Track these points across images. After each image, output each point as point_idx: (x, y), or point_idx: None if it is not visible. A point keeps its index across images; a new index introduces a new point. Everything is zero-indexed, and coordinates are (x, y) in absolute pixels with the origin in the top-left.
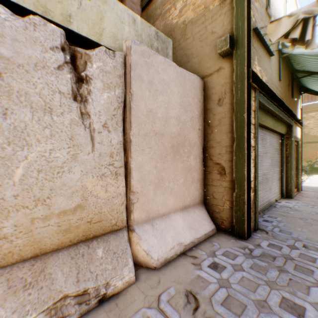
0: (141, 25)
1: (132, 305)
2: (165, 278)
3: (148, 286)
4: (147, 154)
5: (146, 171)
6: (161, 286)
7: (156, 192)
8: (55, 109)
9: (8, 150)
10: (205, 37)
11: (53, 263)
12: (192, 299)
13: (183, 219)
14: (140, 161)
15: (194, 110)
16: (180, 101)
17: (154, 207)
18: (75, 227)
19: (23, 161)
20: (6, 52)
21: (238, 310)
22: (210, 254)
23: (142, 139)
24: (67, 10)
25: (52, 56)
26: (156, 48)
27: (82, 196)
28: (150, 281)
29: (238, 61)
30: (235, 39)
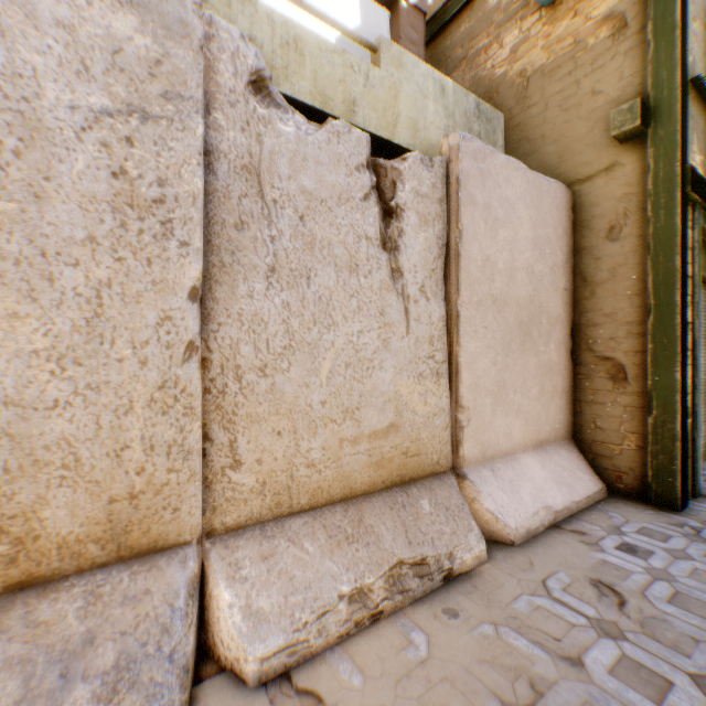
0: (454, 95)
1: (502, 589)
2: (541, 560)
3: (515, 568)
4: (482, 340)
5: (480, 371)
6: (539, 569)
7: (495, 409)
8: (361, 266)
9: (313, 333)
10: (575, 101)
11: (369, 512)
12: (607, 591)
13: (541, 466)
14: (472, 351)
15: (555, 251)
16: (533, 236)
17: (493, 438)
18: (387, 460)
19: (329, 350)
20: (308, 183)
21: (703, 612)
22: (611, 531)
23: (475, 311)
24: (350, 93)
25: (357, 180)
26: (477, 134)
27: (395, 409)
28: (514, 561)
29: (658, 151)
30: (650, 105)
